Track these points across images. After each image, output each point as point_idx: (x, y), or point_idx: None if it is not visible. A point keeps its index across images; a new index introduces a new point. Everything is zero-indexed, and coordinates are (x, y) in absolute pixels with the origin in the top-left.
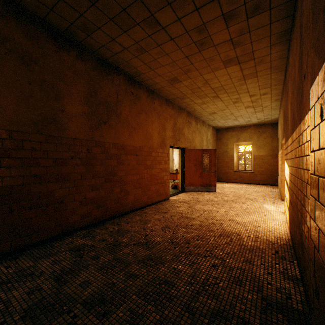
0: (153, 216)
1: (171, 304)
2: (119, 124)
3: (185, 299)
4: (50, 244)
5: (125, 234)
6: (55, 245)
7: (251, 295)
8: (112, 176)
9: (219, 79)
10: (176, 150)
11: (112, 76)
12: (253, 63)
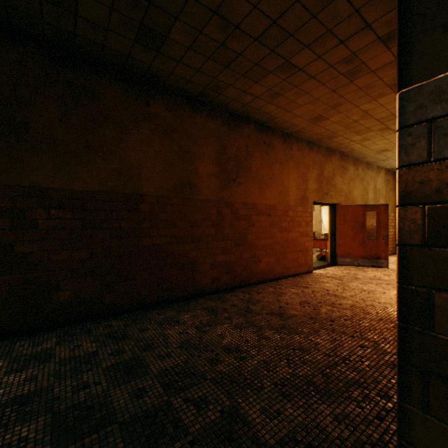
0: (289, 289)
1: (305, 366)
2: (249, 181)
3: (320, 365)
4: (186, 302)
5: (256, 303)
6: (190, 303)
7: None
8: (241, 240)
9: (385, 107)
10: (326, 206)
11: (242, 128)
12: None
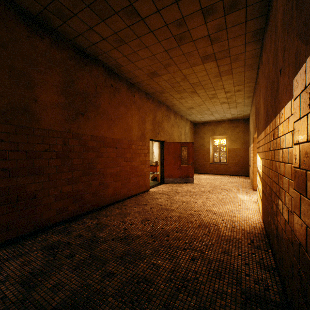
0: (132, 208)
1: (150, 305)
2: (98, 116)
3: (165, 298)
4: (21, 243)
5: (103, 228)
6: (26, 244)
7: (231, 288)
8: (90, 169)
9: (197, 75)
10: (156, 143)
11: (91, 67)
12: (228, 60)
